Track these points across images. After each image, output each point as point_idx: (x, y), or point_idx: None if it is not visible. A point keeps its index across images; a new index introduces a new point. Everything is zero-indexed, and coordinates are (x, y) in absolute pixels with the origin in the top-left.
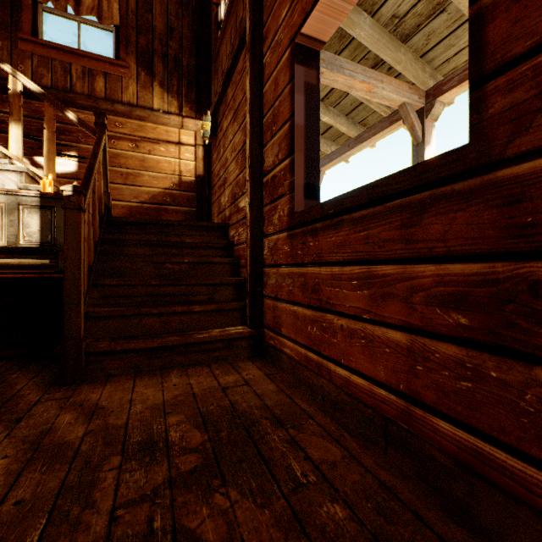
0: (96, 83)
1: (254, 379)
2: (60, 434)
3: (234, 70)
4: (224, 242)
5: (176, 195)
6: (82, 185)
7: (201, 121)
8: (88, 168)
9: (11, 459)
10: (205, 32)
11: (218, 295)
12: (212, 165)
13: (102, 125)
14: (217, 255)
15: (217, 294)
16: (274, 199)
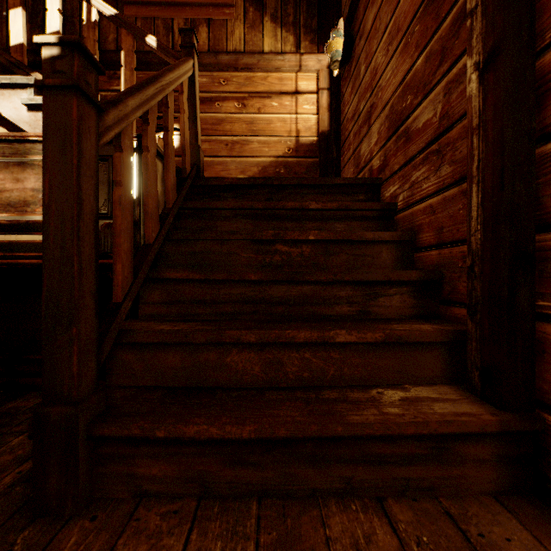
0: (199, 35)
1: None
2: None
3: None
4: (378, 206)
5: (292, 163)
6: (126, 89)
7: (325, 55)
8: (149, 77)
9: None
10: None
11: (377, 304)
12: (341, 111)
13: (189, 47)
14: (363, 231)
15: (375, 303)
16: None
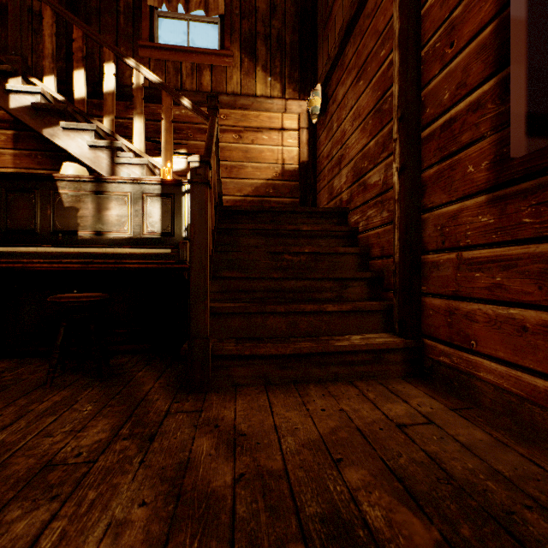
0: (203, 77)
1: (437, 415)
2: (203, 474)
3: (358, 18)
4: (346, 229)
5: (279, 185)
6: None
7: (305, 101)
8: (206, 148)
9: (150, 510)
10: (309, 2)
11: (347, 292)
12: (318, 148)
13: (214, 109)
14: (337, 245)
15: (346, 291)
16: (451, 153)
